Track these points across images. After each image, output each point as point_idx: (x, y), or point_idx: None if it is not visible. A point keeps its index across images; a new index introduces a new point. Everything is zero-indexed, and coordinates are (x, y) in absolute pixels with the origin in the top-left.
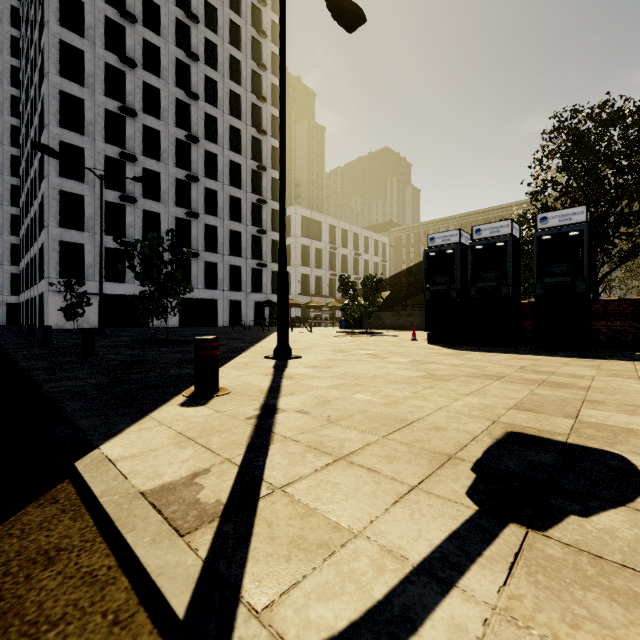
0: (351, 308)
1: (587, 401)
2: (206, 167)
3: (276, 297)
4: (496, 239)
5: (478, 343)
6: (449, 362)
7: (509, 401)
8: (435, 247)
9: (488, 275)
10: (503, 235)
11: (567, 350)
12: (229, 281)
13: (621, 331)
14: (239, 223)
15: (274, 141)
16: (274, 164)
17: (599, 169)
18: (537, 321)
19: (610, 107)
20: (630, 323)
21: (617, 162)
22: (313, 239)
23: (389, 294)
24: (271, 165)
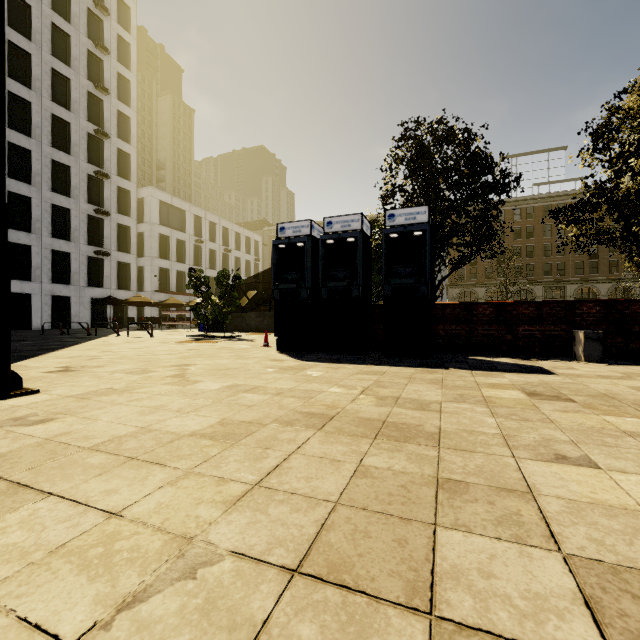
0: (204, 308)
1: (442, 487)
2: (11, 115)
3: (124, 293)
4: (347, 233)
5: (330, 350)
6: (277, 386)
7: (308, 520)
8: (285, 238)
9: (339, 274)
10: (354, 230)
11: (412, 356)
12: (51, 270)
13: (456, 335)
14: (67, 197)
15: (121, 105)
16: (121, 133)
17: (437, 181)
18: (385, 325)
19: (445, 124)
20: (463, 327)
21: (450, 176)
22: (174, 229)
23: (256, 293)
24: (117, 133)
